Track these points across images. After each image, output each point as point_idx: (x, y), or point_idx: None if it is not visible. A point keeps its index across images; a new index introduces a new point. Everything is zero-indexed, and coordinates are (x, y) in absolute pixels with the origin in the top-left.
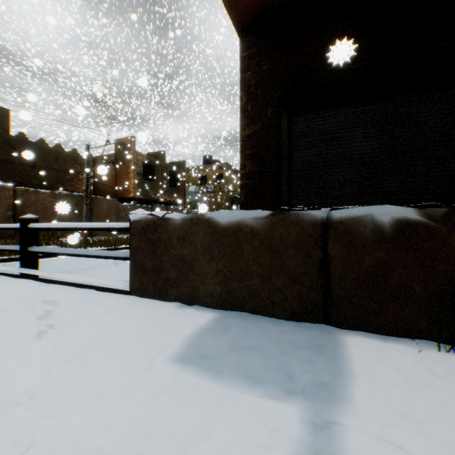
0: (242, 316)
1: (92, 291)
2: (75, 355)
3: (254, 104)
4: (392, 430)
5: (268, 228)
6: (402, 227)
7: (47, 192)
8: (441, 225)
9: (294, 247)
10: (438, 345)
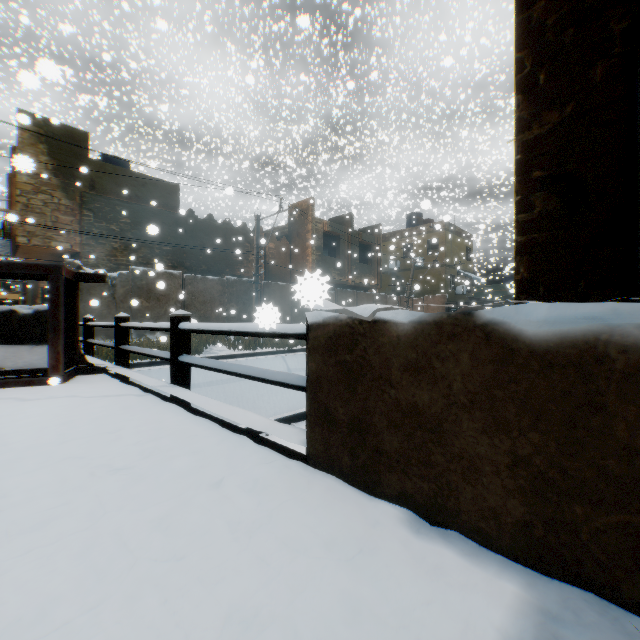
0: (614, 618)
1: (247, 442)
2: None
3: (552, 68)
4: None
5: None
6: None
7: (215, 279)
8: None
9: None
10: None
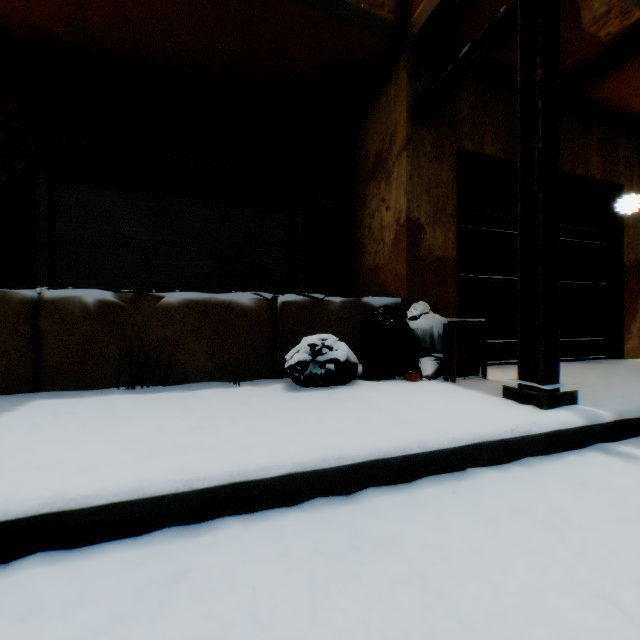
0: None
1: None
2: None
3: None
4: (9, 422)
5: None
6: (105, 306)
7: None
8: (131, 305)
9: (3, 324)
10: (118, 387)
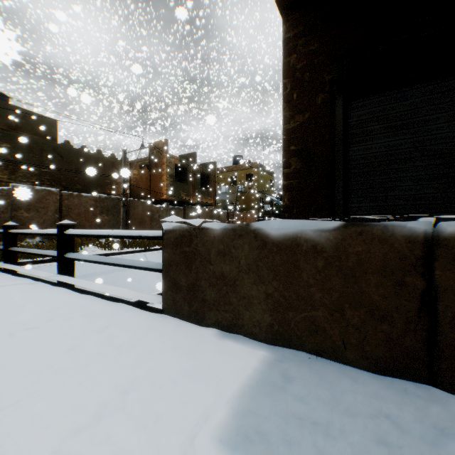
0: (301, 357)
1: (122, 306)
2: (95, 414)
3: (300, 92)
4: None
5: (337, 244)
6: None
7: (89, 195)
8: None
9: (378, 272)
10: None
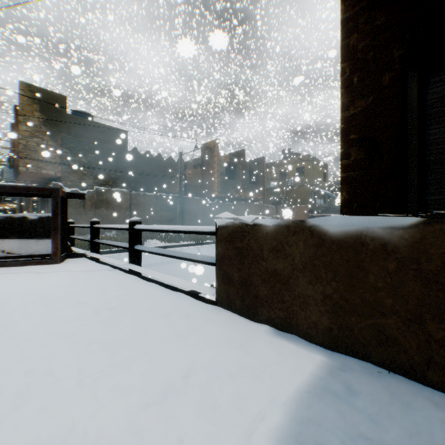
0: (366, 368)
1: (181, 295)
2: (160, 392)
3: (361, 74)
4: None
5: (414, 244)
6: None
7: (151, 195)
8: None
9: None
10: None
